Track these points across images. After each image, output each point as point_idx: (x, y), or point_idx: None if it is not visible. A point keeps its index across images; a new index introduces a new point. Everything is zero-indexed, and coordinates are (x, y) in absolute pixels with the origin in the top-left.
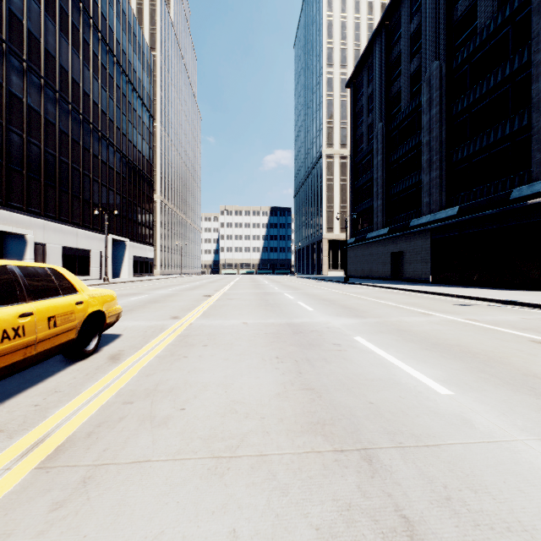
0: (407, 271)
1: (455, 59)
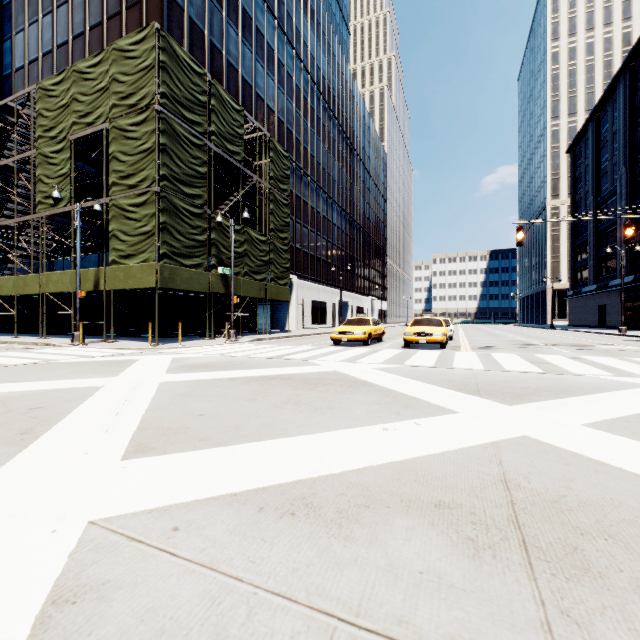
0: (608, 320)
1: (635, 170)
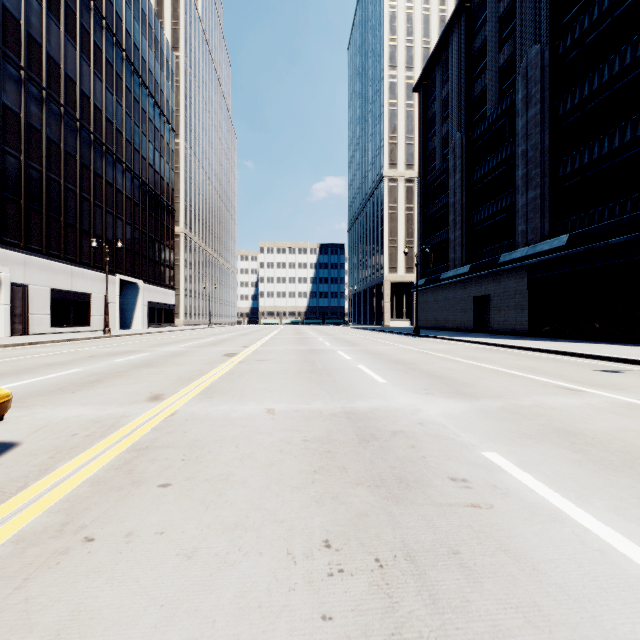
0: (496, 321)
1: (562, 41)
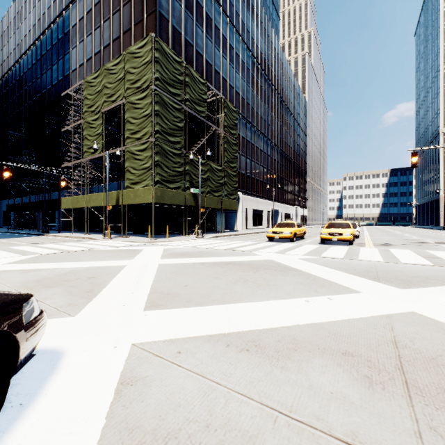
0: None
1: None
